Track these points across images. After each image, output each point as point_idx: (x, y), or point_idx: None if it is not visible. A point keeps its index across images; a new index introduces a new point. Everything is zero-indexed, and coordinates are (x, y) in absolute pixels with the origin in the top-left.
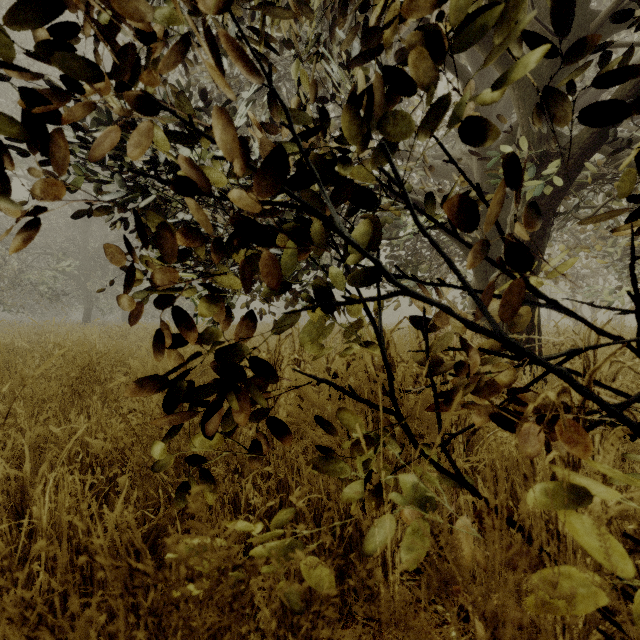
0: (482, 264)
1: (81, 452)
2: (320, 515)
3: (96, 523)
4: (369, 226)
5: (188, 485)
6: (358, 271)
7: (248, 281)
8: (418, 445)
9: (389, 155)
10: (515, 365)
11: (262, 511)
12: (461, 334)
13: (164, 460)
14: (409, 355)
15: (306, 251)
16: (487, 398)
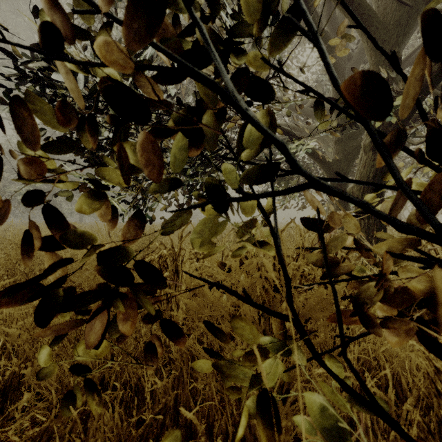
0: None
1: (2, 338)
2: (213, 416)
3: (11, 405)
4: (265, 119)
5: (75, 392)
6: (252, 168)
7: (129, 175)
8: (318, 354)
9: (298, 4)
10: (421, 268)
11: (156, 410)
12: (355, 234)
13: (51, 365)
14: (292, 250)
15: (199, 149)
16: (398, 307)
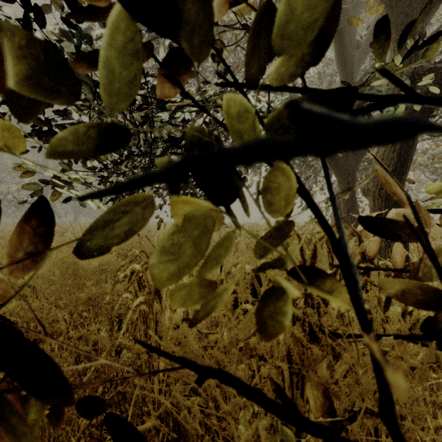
0: (345, 176)
1: None
2: None
3: None
4: None
5: None
6: None
7: None
8: None
9: None
10: None
11: None
12: None
13: None
14: None
15: (176, 80)
16: None
